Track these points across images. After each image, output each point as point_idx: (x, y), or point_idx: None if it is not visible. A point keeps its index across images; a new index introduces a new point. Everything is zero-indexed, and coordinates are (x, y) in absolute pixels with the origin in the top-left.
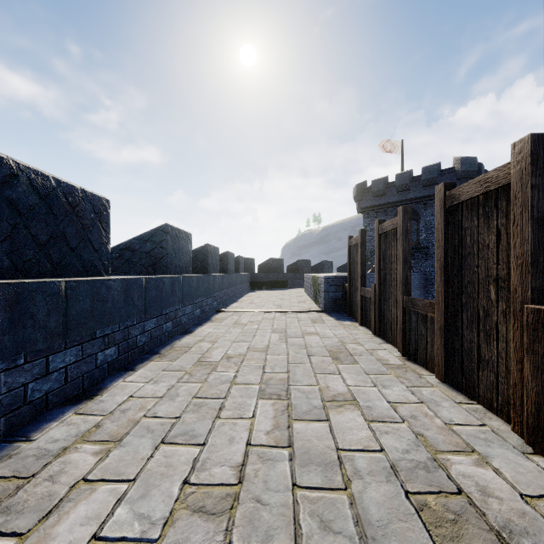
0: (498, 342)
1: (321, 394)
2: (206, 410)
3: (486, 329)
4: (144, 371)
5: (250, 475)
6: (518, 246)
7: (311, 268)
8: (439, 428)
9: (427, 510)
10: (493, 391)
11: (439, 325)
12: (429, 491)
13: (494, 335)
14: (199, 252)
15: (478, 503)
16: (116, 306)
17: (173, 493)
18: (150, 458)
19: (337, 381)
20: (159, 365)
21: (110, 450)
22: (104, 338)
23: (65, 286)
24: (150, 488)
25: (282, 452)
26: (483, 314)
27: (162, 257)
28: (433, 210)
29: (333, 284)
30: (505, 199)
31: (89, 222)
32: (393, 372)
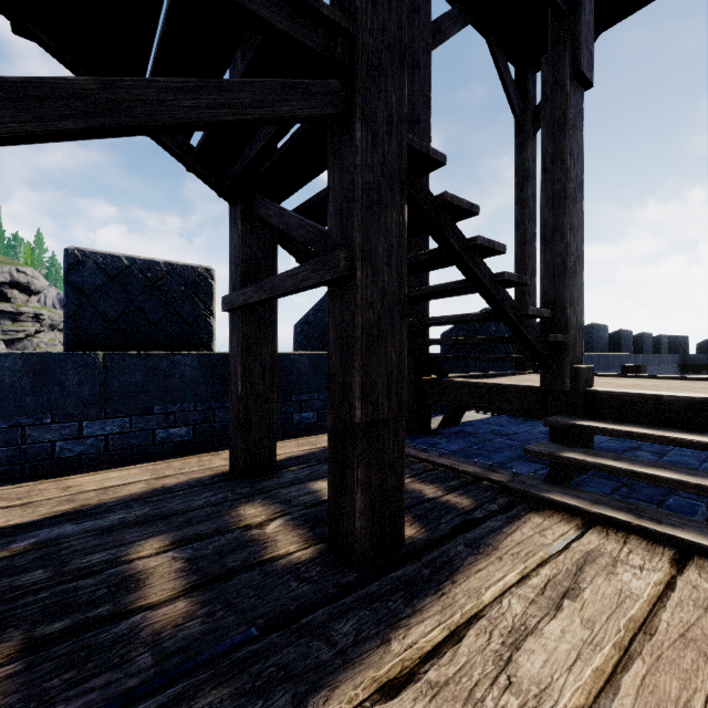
0: None
1: None
2: None
3: None
4: None
5: None
6: None
7: None
8: None
9: None
10: None
11: None
12: None
13: None
14: (612, 336)
15: None
16: None
17: None
18: None
19: None
20: None
21: None
22: None
23: None
24: None
25: None
26: None
27: (589, 342)
28: None
29: None
30: None
31: None
32: None
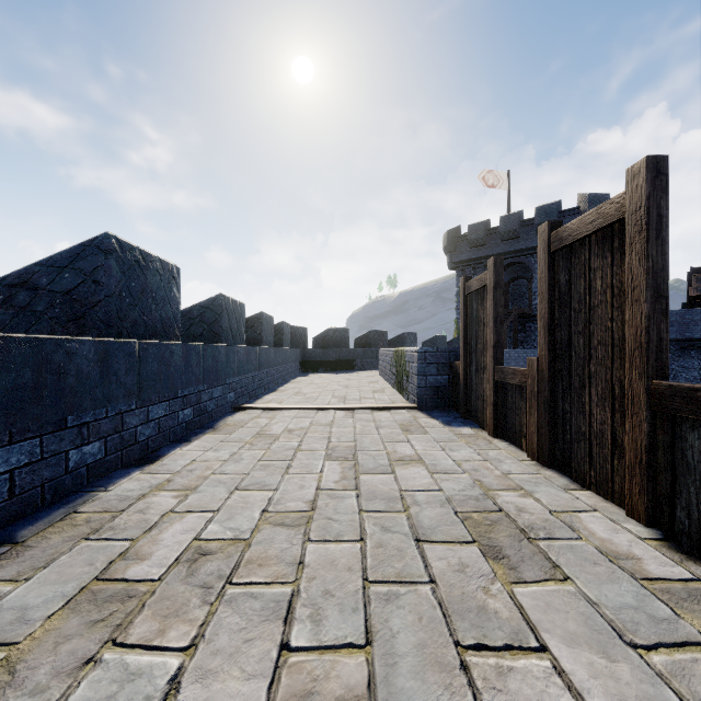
0: None
1: None
2: None
3: None
4: None
5: None
6: None
7: (387, 342)
8: None
9: None
10: None
11: None
12: None
13: None
14: (206, 307)
15: None
16: None
17: None
18: None
19: (551, 696)
20: None
21: None
22: None
23: None
24: None
25: None
26: None
27: (97, 301)
28: None
29: (433, 361)
30: None
31: None
32: (691, 620)
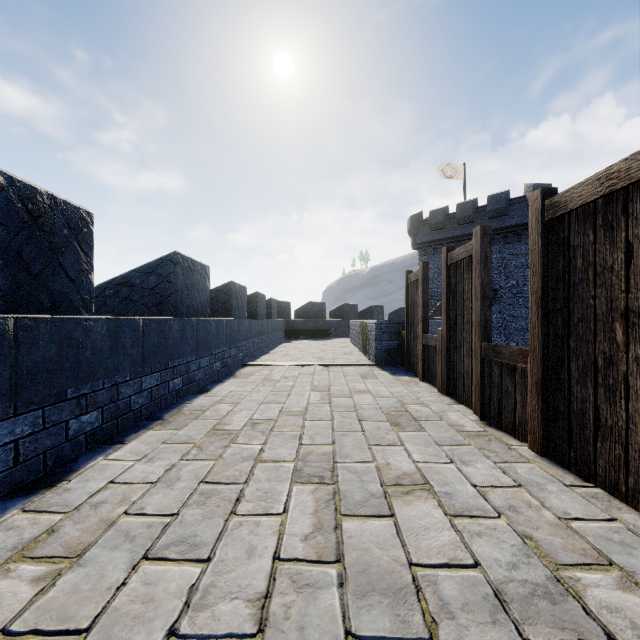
0: (628, 402)
1: (380, 475)
2: (218, 501)
3: (609, 383)
4: (138, 443)
5: (277, 615)
6: None
7: (358, 314)
8: (551, 525)
9: None
10: (620, 469)
11: (536, 380)
12: (560, 638)
13: (621, 391)
14: (220, 291)
15: None
16: (99, 355)
17: None
18: (123, 586)
19: (400, 455)
20: (159, 436)
21: (61, 572)
22: (79, 400)
23: (14, 324)
24: None
25: (327, 571)
26: (603, 362)
27: (170, 294)
28: (501, 246)
29: (387, 331)
30: (639, 200)
31: (61, 240)
32: (472, 442)
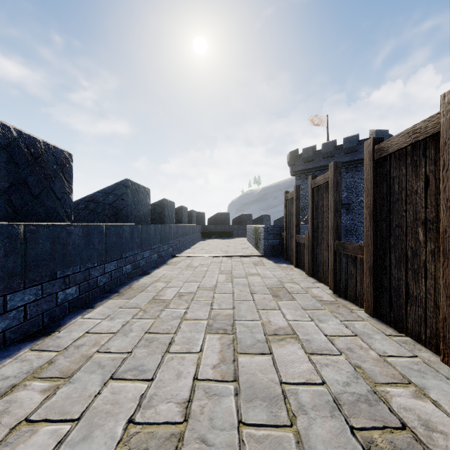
0: (426, 280)
1: (264, 328)
2: (157, 344)
3: (414, 268)
4: (103, 308)
5: (196, 412)
6: (448, 189)
7: (252, 221)
8: (374, 360)
9: (373, 447)
10: (421, 324)
11: (369, 266)
12: (373, 426)
13: (422, 273)
14: (157, 205)
15: (423, 438)
16: (77, 249)
17: (117, 433)
18: (98, 395)
19: (278, 316)
20: (117, 303)
21: (58, 386)
22: (64, 279)
23: (23, 229)
24: (93, 428)
25: (228, 386)
26: (411, 254)
27: (123, 208)
28: (353, 173)
29: (272, 232)
30: (433, 147)
31: (52, 172)
32: (326, 308)
